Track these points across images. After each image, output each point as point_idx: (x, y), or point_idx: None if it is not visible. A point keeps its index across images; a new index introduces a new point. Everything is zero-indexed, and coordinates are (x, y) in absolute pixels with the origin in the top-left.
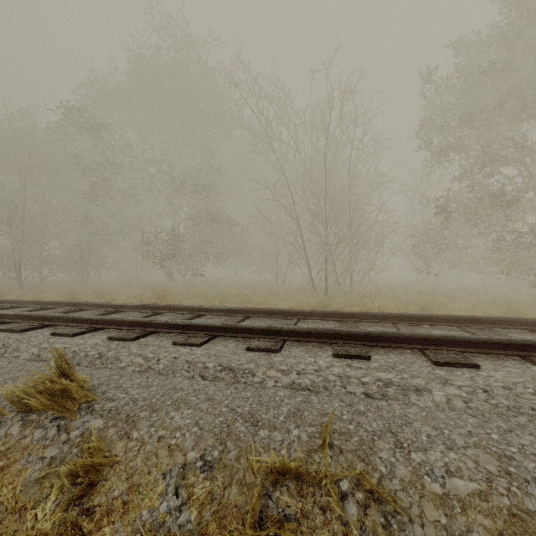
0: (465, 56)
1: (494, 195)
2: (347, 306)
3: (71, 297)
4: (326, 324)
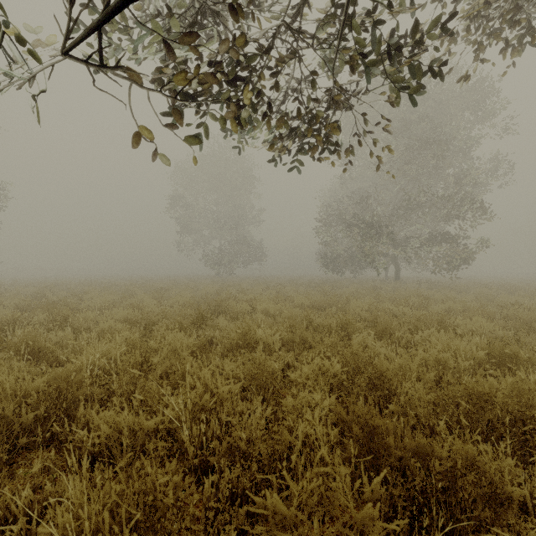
0: None
1: None
2: None
3: None
4: None
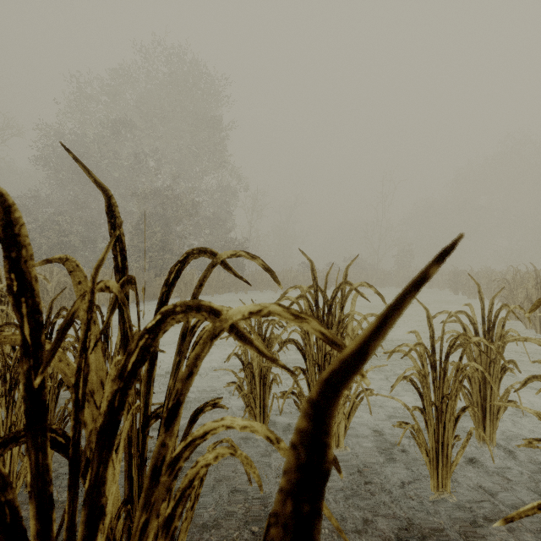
0: None
1: None
2: None
3: None
4: None
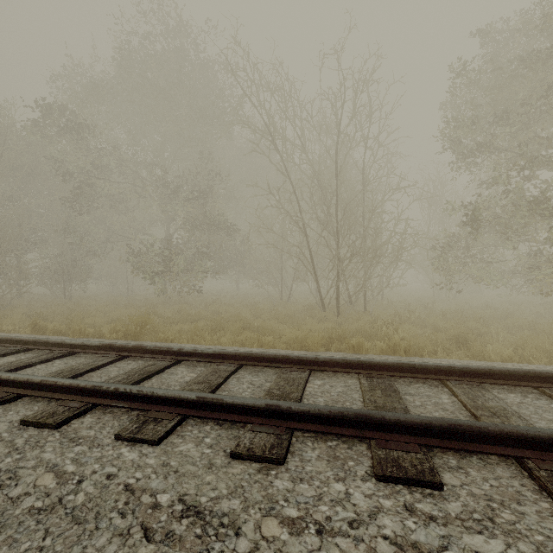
0: (490, 48)
1: (536, 203)
2: (365, 333)
3: (33, 324)
4: (348, 379)
